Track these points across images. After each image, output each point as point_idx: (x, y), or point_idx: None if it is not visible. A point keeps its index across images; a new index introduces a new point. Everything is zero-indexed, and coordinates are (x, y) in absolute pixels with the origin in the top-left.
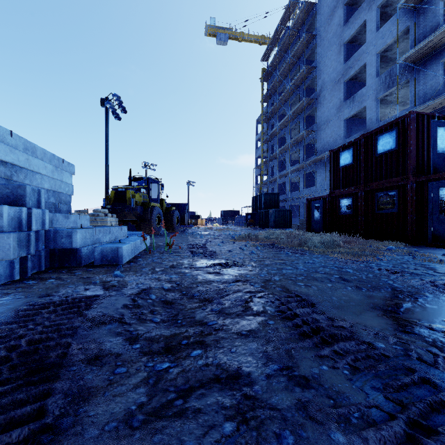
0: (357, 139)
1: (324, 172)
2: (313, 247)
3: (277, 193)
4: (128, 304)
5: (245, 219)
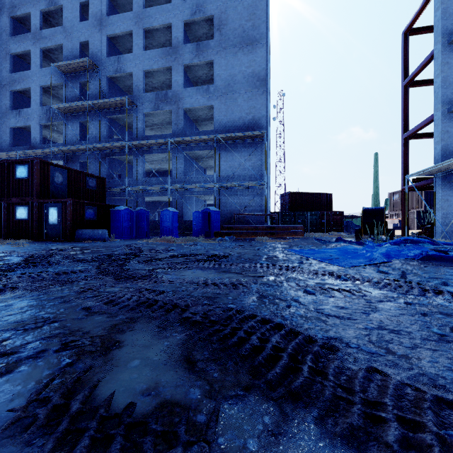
0: (2, 161)
1: None
2: None
3: None
4: None
5: None
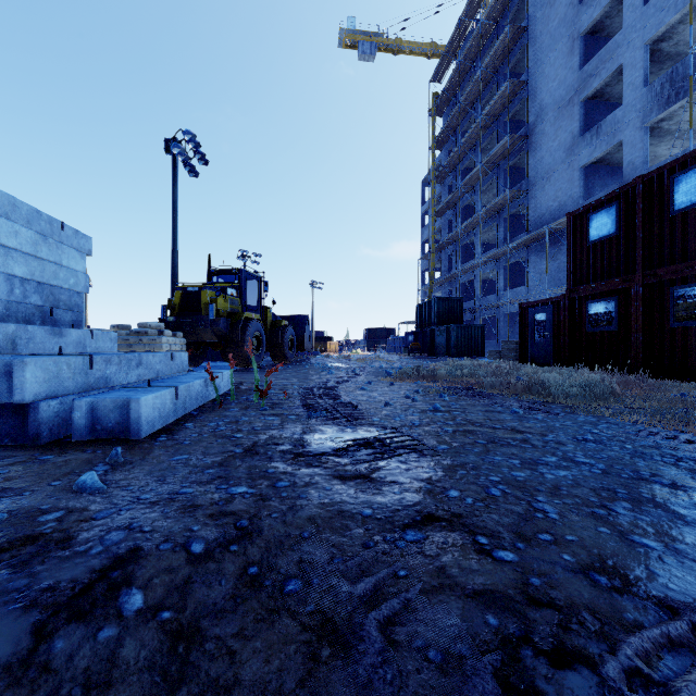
0: (628, 186)
1: (542, 261)
2: (561, 395)
3: (458, 298)
4: None
5: (404, 342)
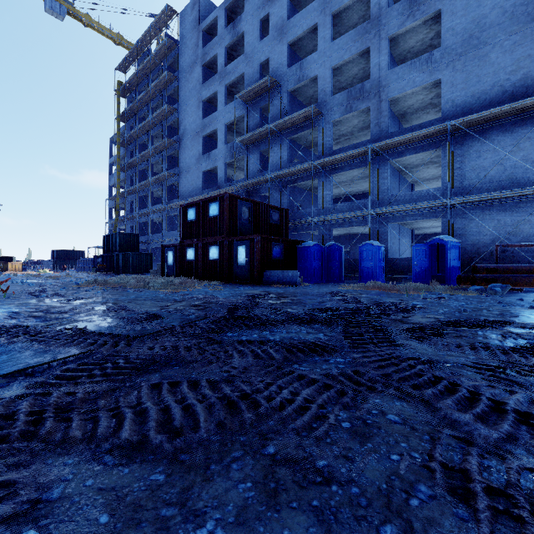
0: (198, 201)
1: None
2: (153, 286)
3: (136, 234)
4: (7, 318)
5: (93, 263)
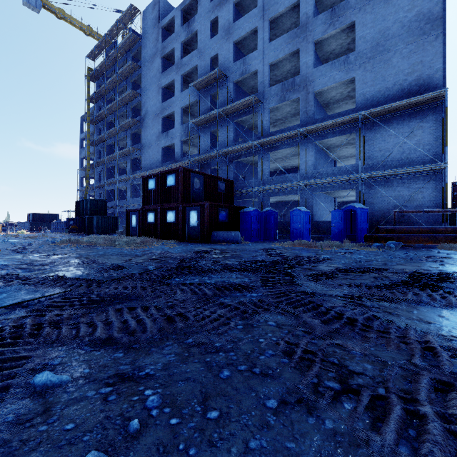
0: (158, 173)
1: None
2: (119, 244)
3: (104, 200)
4: None
5: (66, 225)
